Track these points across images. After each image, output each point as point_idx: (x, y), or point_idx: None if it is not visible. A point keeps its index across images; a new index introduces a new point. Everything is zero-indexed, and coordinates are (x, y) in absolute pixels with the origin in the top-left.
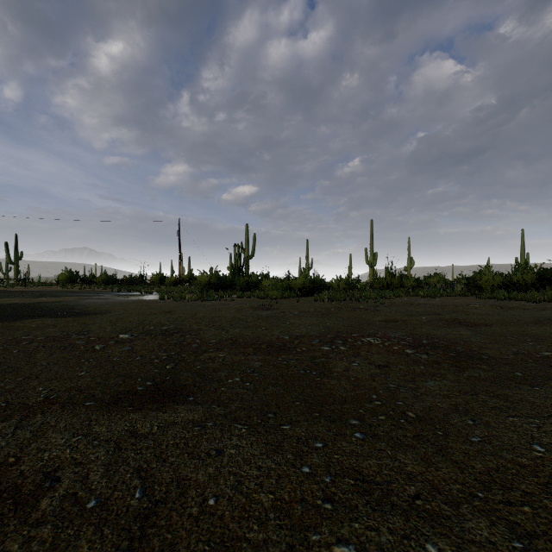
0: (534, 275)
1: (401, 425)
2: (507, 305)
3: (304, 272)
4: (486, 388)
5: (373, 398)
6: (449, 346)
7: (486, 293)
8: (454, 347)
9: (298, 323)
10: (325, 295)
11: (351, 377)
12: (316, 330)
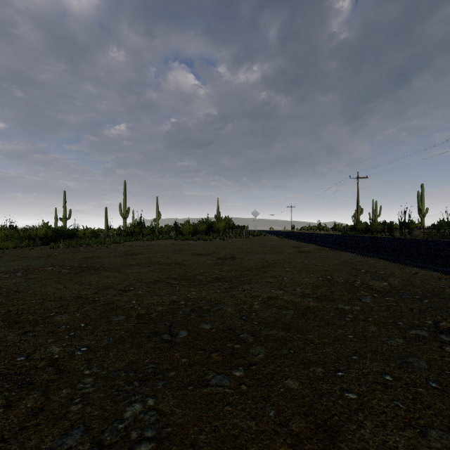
0: (207, 226)
1: (2, 295)
2: (179, 243)
3: (46, 223)
4: (71, 278)
5: (2, 290)
6: (94, 266)
7: (179, 237)
8: (96, 266)
9: (4, 265)
10: (61, 243)
11: (2, 285)
12: (14, 268)
